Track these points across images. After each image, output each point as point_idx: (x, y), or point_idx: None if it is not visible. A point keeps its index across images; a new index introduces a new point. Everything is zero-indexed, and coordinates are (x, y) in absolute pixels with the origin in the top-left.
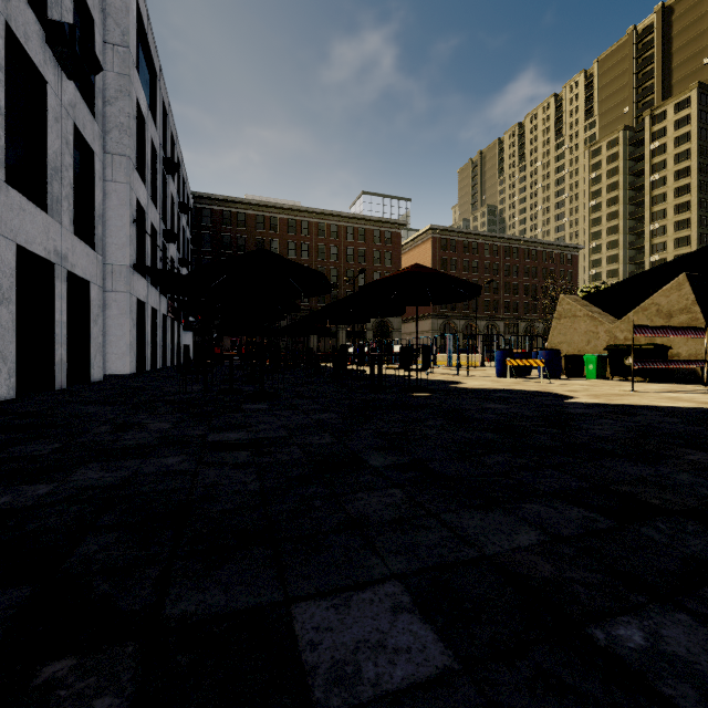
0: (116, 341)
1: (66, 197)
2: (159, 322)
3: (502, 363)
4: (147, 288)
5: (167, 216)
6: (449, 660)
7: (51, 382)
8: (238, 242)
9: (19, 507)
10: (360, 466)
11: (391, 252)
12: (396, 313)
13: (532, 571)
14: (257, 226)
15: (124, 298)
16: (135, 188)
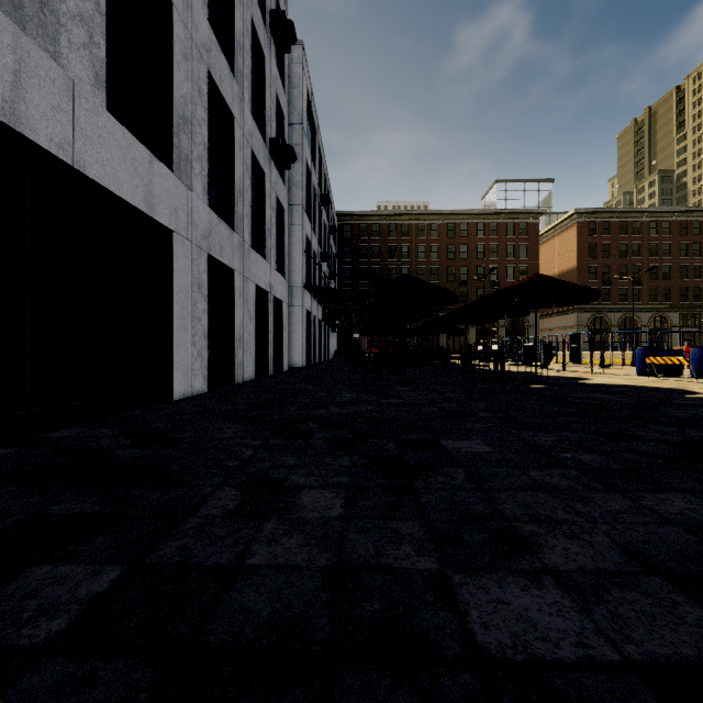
0: (294, 342)
1: (273, 246)
2: (317, 326)
3: (643, 361)
4: (311, 300)
5: (322, 240)
6: (492, 451)
7: (266, 370)
8: (373, 251)
9: (321, 415)
10: (472, 415)
11: (526, 244)
12: (522, 314)
13: (541, 444)
14: (389, 234)
15: (299, 310)
16: (305, 227)
